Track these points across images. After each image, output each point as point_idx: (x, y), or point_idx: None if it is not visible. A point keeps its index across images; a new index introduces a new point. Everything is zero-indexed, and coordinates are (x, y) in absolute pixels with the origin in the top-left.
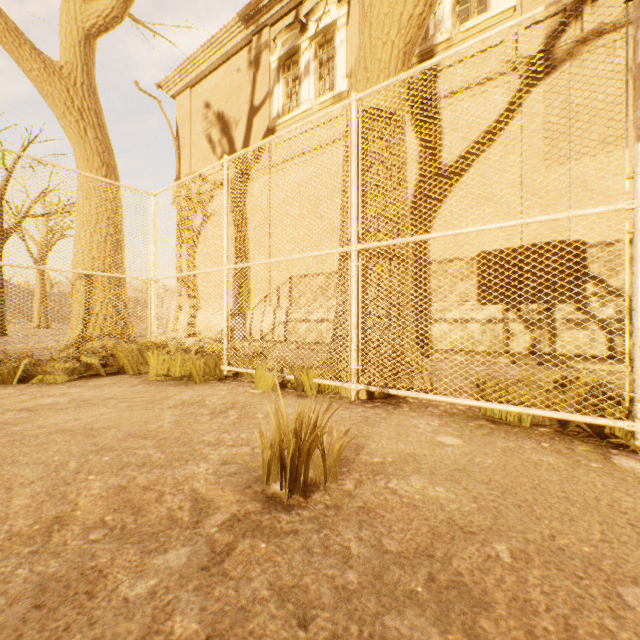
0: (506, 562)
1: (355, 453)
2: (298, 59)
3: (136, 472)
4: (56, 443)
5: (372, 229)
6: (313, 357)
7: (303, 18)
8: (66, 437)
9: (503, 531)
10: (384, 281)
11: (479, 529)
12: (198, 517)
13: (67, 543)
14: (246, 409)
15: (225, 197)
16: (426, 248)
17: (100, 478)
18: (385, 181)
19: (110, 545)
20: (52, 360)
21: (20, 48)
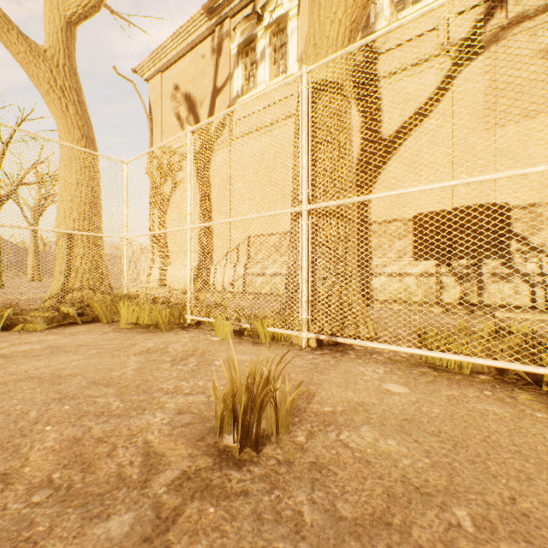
0: (469, 532)
1: (306, 402)
2: (255, 46)
3: (93, 422)
4: (22, 391)
5: (321, 191)
6: (267, 308)
7: (259, 10)
8: (33, 384)
9: (461, 492)
10: (332, 238)
11: (436, 490)
12: (147, 475)
13: (7, 507)
14: (205, 356)
15: (188, 163)
16: (367, 211)
17: (56, 429)
18: (333, 146)
19: (51, 509)
20: (35, 310)
21: (8, 33)
